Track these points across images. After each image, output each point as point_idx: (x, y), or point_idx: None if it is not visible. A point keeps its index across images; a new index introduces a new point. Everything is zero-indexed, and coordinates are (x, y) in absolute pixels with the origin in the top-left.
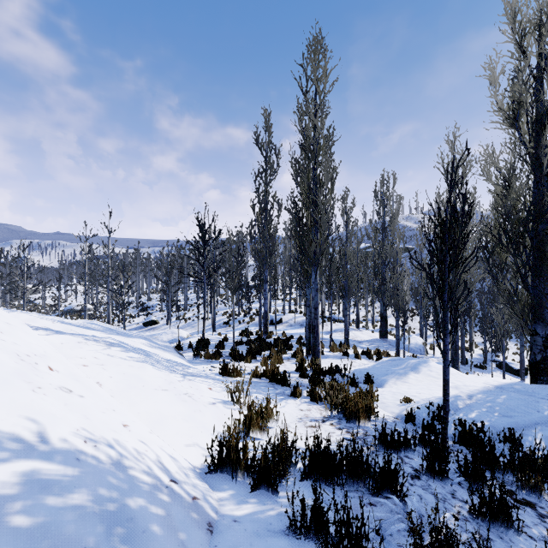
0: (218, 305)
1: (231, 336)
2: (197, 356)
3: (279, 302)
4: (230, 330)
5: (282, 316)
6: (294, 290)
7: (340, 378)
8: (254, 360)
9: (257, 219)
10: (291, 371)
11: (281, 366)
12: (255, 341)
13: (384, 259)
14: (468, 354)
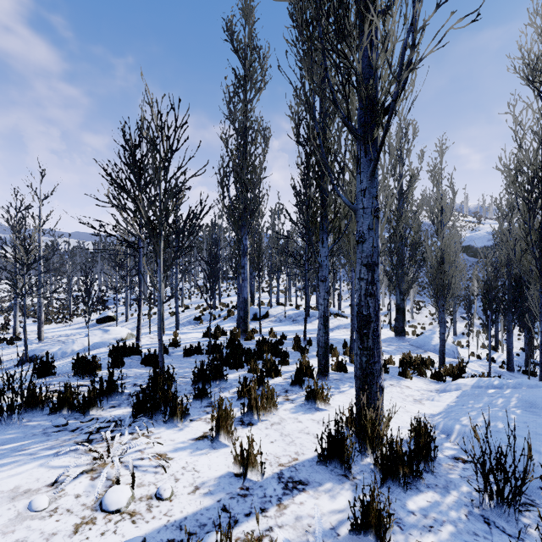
0: (194, 298)
1: (191, 338)
2: (10, 413)
3: (265, 295)
4: (200, 327)
5: (268, 309)
6: (281, 282)
7: (454, 475)
8: (205, 401)
9: (234, 173)
10: (304, 461)
11: (270, 434)
12: (225, 346)
13: (403, 233)
14: (499, 355)
